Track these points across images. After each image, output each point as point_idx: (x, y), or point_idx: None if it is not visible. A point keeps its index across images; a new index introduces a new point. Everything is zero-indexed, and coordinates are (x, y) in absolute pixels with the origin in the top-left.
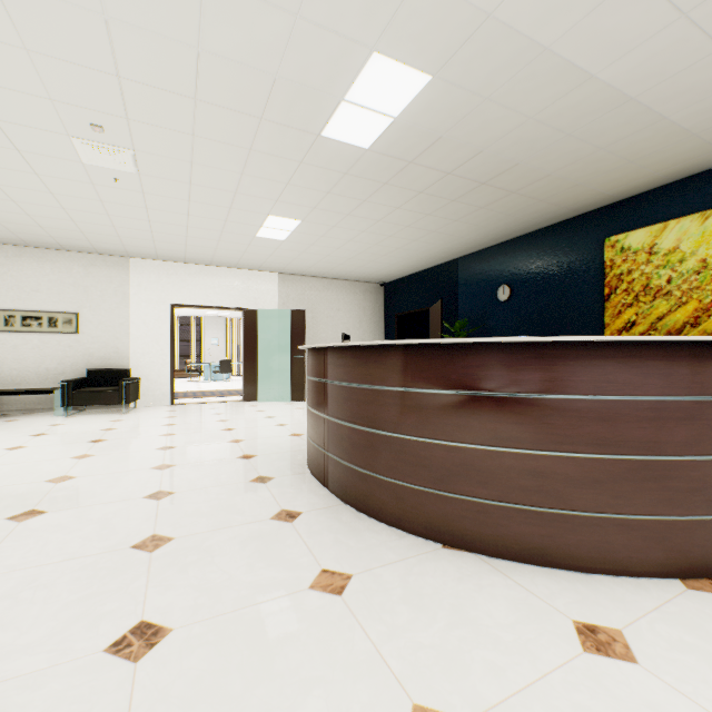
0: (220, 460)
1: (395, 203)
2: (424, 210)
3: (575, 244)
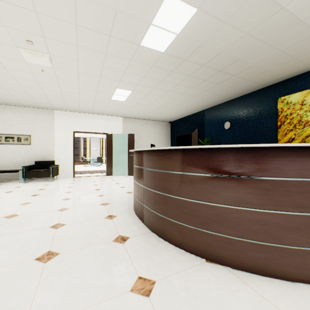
0: (91, 205)
1: (176, 81)
2: (190, 85)
3: (263, 101)
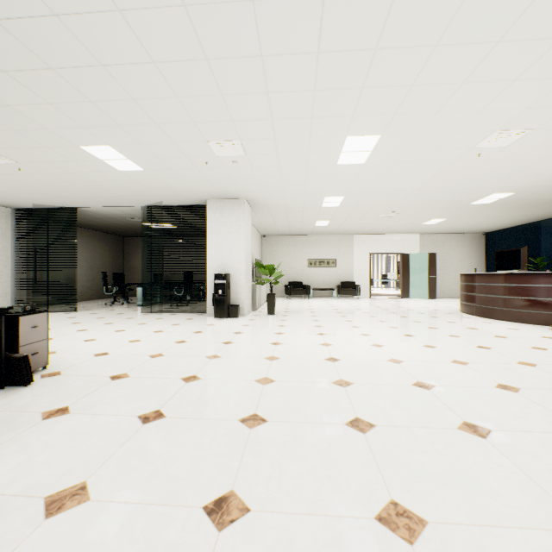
0: (427, 310)
1: (497, 211)
2: (514, 211)
3: None
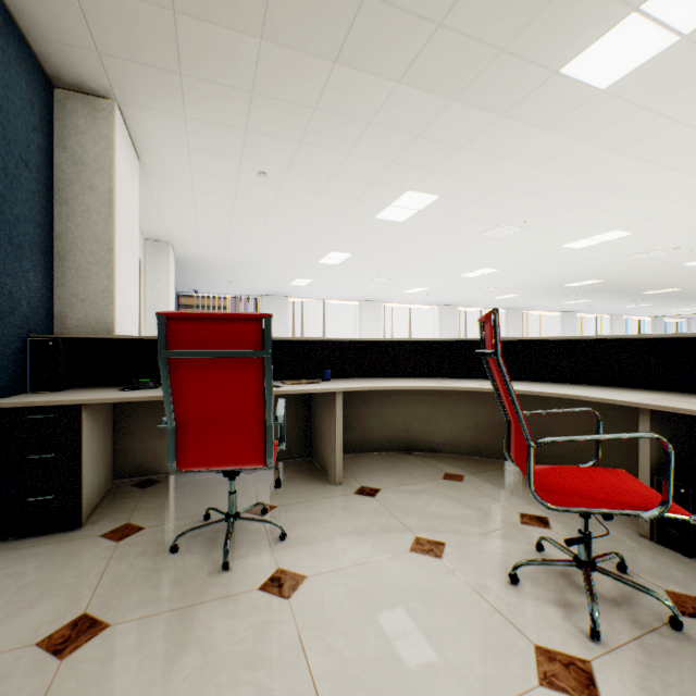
0: None
1: None
2: None
3: None
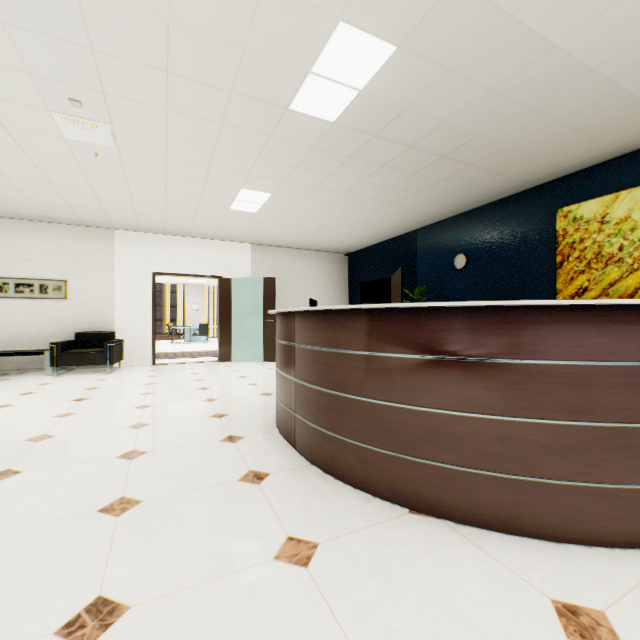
0: (194, 418)
1: (359, 176)
2: (386, 183)
3: (529, 214)
